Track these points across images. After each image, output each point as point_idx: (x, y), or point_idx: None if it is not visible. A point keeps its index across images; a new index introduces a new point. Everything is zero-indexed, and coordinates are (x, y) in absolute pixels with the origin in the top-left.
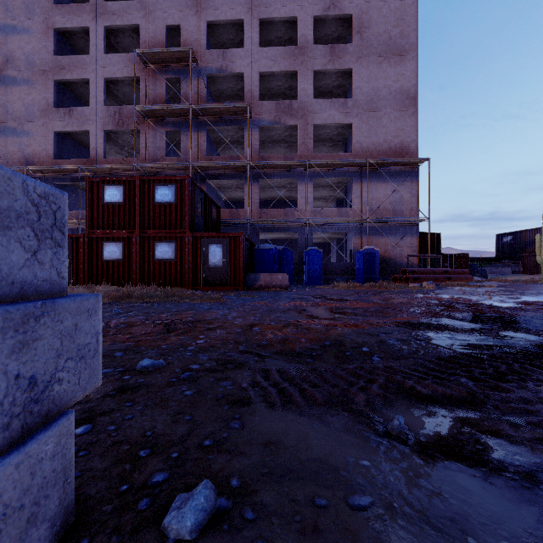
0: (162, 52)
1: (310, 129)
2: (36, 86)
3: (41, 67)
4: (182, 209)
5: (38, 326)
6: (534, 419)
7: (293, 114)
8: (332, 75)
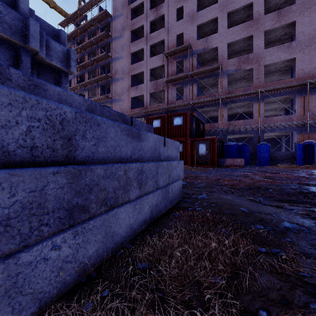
0: (175, 49)
1: (261, 68)
2: (125, 79)
3: (127, 71)
4: (186, 127)
5: (179, 164)
6: (314, 204)
7: (250, 62)
8: (279, 29)
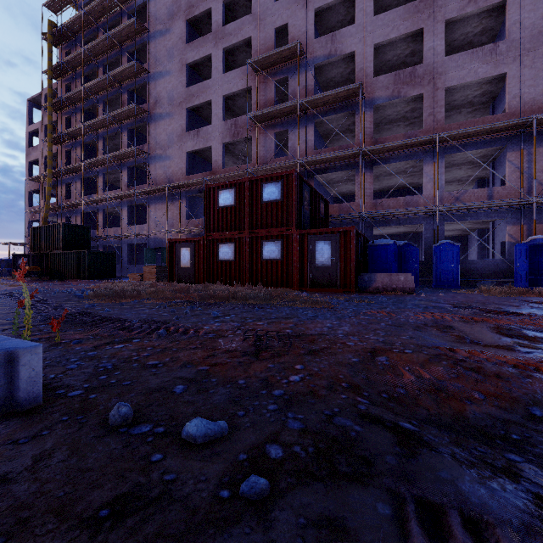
0: (271, 55)
1: (440, 95)
2: (174, 116)
3: (178, 100)
4: (288, 205)
5: None
6: None
7: (417, 82)
8: (472, 19)
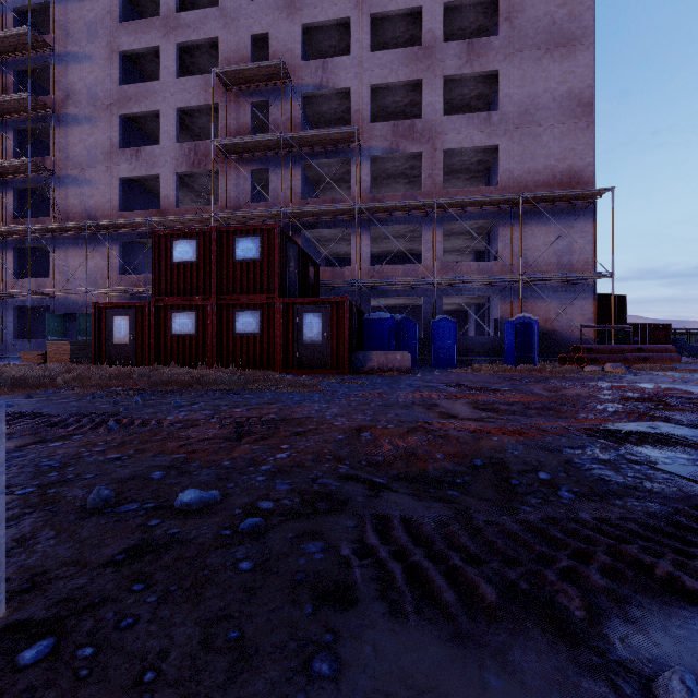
0: (246, 69)
1: (439, 156)
2: (99, 124)
3: (105, 100)
4: (270, 267)
5: None
6: None
7: (416, 138)
8: (469, 81)
